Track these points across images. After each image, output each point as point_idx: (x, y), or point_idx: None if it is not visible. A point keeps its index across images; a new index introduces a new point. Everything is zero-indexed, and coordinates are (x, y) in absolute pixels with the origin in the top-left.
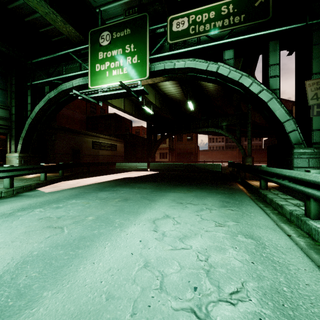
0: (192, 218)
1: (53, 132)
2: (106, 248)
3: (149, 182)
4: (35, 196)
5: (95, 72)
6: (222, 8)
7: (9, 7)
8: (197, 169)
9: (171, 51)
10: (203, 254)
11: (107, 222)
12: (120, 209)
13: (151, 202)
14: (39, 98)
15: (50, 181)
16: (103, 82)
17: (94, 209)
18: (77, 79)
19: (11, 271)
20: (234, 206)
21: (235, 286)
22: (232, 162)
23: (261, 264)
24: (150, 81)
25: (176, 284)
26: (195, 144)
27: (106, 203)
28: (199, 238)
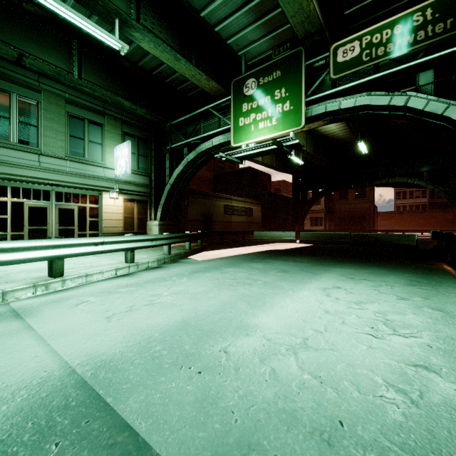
0: (367, 291)
1: (185, 197)
2: (287, 301)
3: (304, 256)
4: (193, 263)
5: (238, 127)
6: (413, 17)
7: (154, 73)
8: (373, 242)
9: (335, 87)
10: (380, 314)
11: (277, 286)
12: (283, 278)
13: (314, 275)
14: (176, 161)
15: (193, 251)
16: (248, 138)
17: (258, 276)
18: (217, 137)
19: (228, 304)
20: (427, 285)
21: (410, 331)
22: (438, 231)
23: (443, 325)
24: (305, 128)
25: (355, 323)
26: (370, 203)
27: (265, 272)
28: (376, 304)
